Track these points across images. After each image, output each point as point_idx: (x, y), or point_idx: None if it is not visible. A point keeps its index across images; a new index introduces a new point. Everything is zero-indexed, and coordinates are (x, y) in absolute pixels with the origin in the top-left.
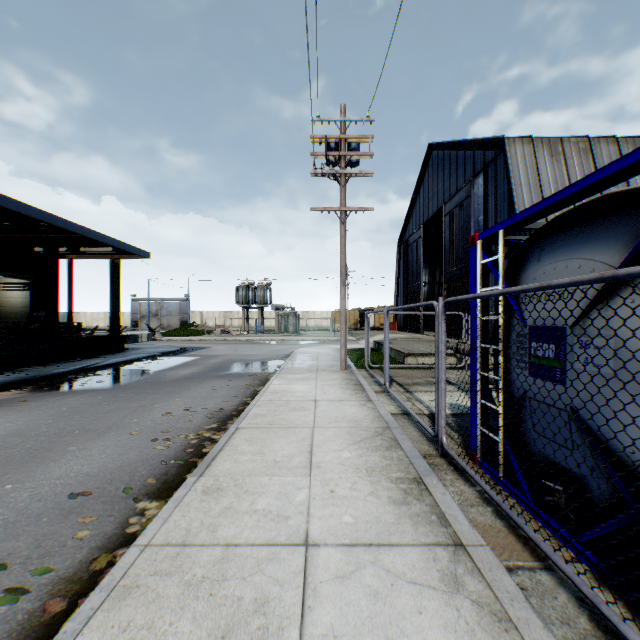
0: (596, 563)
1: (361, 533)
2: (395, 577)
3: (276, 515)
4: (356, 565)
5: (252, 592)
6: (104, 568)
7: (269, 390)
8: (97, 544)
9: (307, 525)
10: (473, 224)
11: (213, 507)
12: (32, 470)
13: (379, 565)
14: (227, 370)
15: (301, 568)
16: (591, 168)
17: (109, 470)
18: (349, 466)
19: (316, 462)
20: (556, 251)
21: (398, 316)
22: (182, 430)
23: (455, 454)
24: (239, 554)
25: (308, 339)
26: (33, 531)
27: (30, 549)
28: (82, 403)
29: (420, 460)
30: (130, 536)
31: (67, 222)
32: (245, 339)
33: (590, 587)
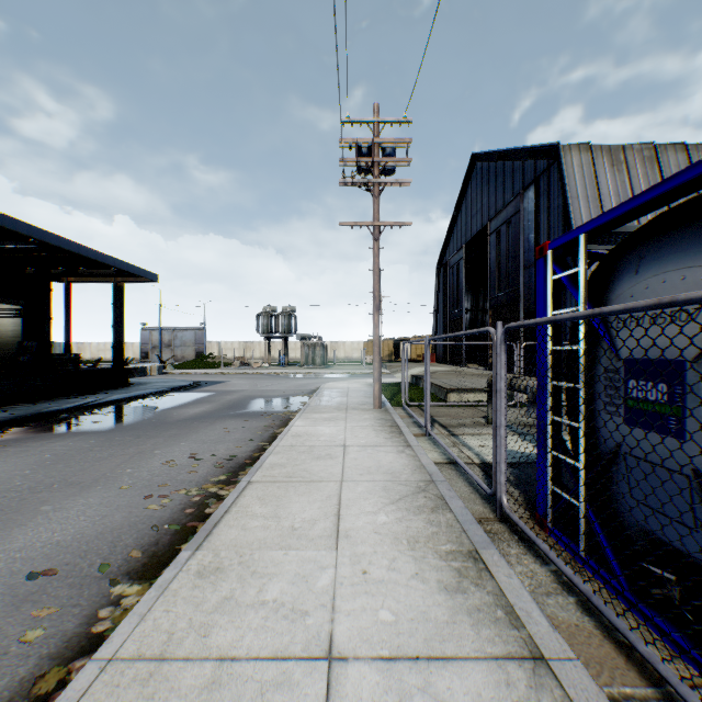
0: None
1: (404, 639)
2: None
3: (290, 609)
4: (399, 694)
5: None
6: (52, 691)
7: (290, 433)
8: (50, 651)
9: (331, 626)
10: (522, 243)
11: (208, 597)
12: None
13: (431, 694)
14: (244, 408)
15: (321, 699)
16: (657, 179)
17: (86, 538)
18: (386, 535)
19: (344, 529)
20: (665, 258)
21: (437, 347)
22: (183, 483)
23: (520, 520)
24: (236, 675)
25: (337, 372)
26: None
27: None
28: (70, 449)
29: (475, 526)
30: (96, 638)
31: (60, 239)
32: (267, 372)
33: None
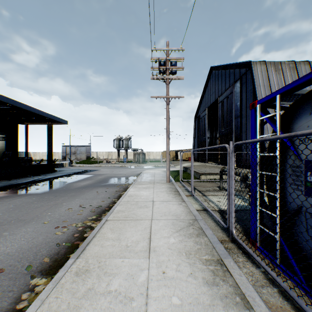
0: None
1: None
2: None
3: (124, 296)
4: None
5: None
6: None
7: (127, 194)
8: None
9: (146, 307)
10: (234, 107)
11: (80, 288)
12: None
13: None
14: (106, 182)
15: None
16: (296, 77)
17: (22, 250)
18: (174, 250)
19: (153, 246)
20: None
21: (194, 154)
22: (75, 220)
23: (243, 242)
24: None
25: (149, 165)
26: None
27: None
28: (23, 202)
29: (219, 245)
30: None
31: (21, 104)
32: (118, 165)
33: None
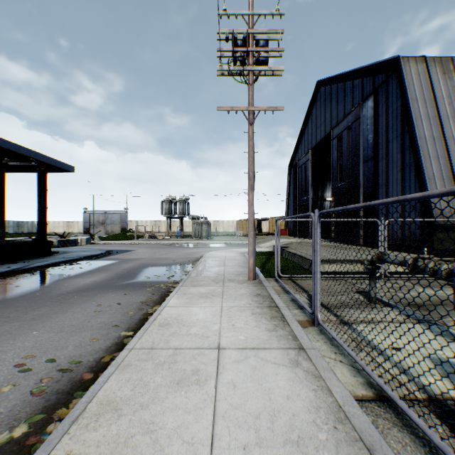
0: None
1: None
2: None
3: None
4: None
5: None
6: None
7: (159, 319)
8: None
9: None
10: (362, 143)
11: None
12: None
13: None
14: (132, 278)
15: None
16: None
17: None
18: None
19: None
20: None
21: (289, 224)
22: None
23: None
24: None
25: (217, 243)
26: None
27: None
28: None
29: None
30: None
31: None
32: (166, 243)
33: None
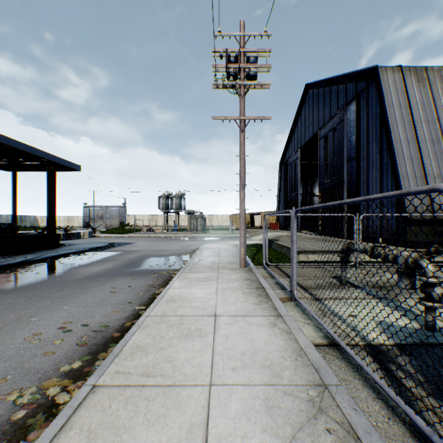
0: None
1: None
2: None
3: None
4: None
5: None
6: None
7: (166, 297)
8: None
9: None
10: (345, 143)
11: None
12: None
13: None
14: (137, 266)
15: None
16: None
17: None
18: None
19: None
20: None
21: (279, 218)
22: (27, 375)
23: None
24: None
25: (212, 236)
26: None
27: None
28: None
29: None
30: None
31: None
32: (164, 236)
33: None
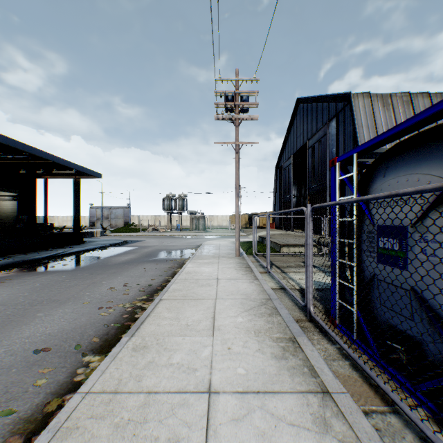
0: (433, 408)
1: (251, 382)
2: (278, 420)
3: (187, 368)
4: (247, 409)
5: (166, 433)
6: (55, 410)
7: (184, 271)
8: (51, 390)
9: (210, 376)
10: (328, 154)
11: (140, 361)
12: (9, 331)
13: (265, 409)
14: (155, 256)
15: (205, 412)
16: (411, 114)
17: (65, 331)
18: (242, 328)
19: (217, 325)
20: (398, 168)
21: (275, 219)
22: (121, 300)
23: (320, 320)
24: (157, 400)
25: (213, 235)
26: (4, 380)
27: (0, 394)
28: (50, 280)
29: (294, 324)
30: (77, 384)
31: (42, 152)
32: (169, 235)
33: (432, 431)
